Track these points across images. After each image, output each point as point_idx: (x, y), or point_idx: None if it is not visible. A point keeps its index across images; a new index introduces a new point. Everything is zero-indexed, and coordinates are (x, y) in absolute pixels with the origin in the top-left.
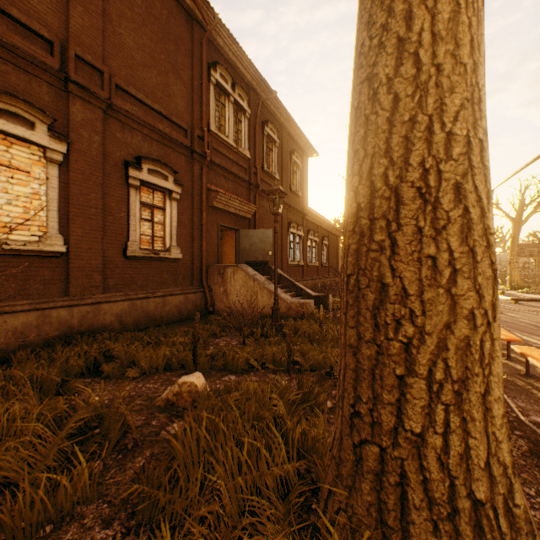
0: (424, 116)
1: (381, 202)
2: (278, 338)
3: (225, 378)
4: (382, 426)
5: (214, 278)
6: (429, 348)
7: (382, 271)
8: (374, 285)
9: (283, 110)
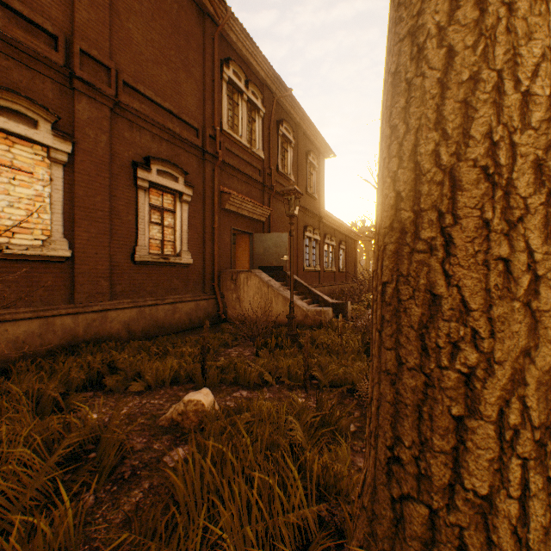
0: (491, 72)
1: (430, 189)
2: (294, 349)
3: (236, 394)
4: (432, 481)
5: (227, 284)
6: (499, 381)
7: (432, 278)
8: (420, 296)
9: (298, 109)
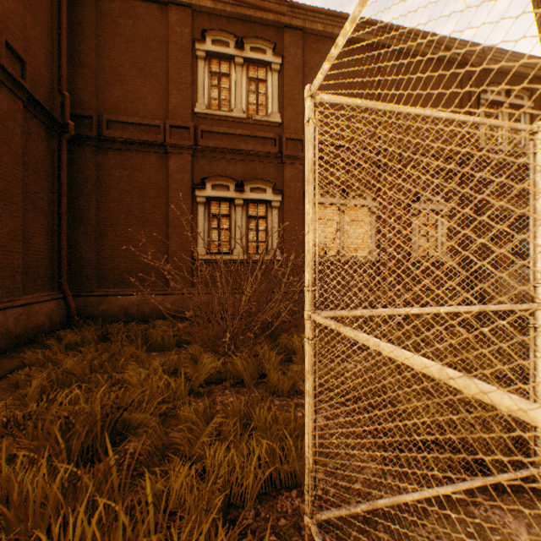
0: None
1: None
2: None
3: None
4: None
5: (483, 277)
6: None
7: None
8: None
9: None
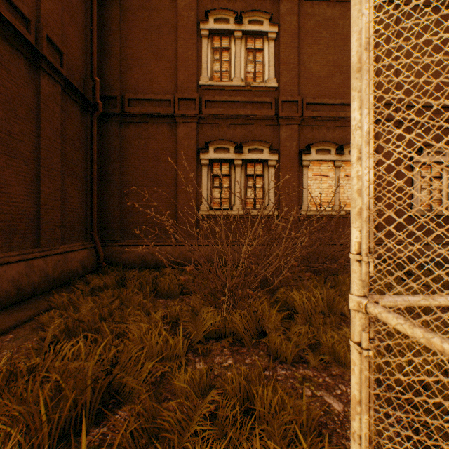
0: None
1: None
2: None
3: None
4: None
5: None
6: None
7: None
8: None
9: None
